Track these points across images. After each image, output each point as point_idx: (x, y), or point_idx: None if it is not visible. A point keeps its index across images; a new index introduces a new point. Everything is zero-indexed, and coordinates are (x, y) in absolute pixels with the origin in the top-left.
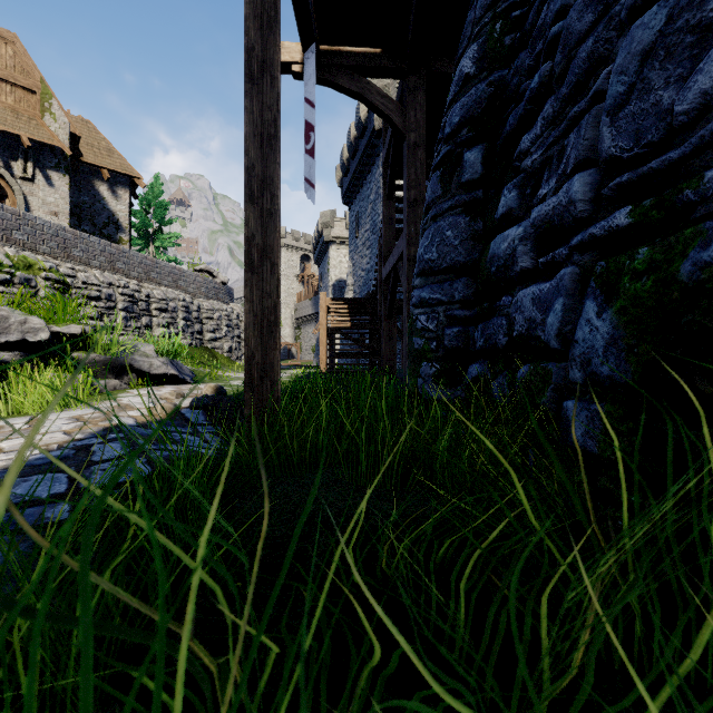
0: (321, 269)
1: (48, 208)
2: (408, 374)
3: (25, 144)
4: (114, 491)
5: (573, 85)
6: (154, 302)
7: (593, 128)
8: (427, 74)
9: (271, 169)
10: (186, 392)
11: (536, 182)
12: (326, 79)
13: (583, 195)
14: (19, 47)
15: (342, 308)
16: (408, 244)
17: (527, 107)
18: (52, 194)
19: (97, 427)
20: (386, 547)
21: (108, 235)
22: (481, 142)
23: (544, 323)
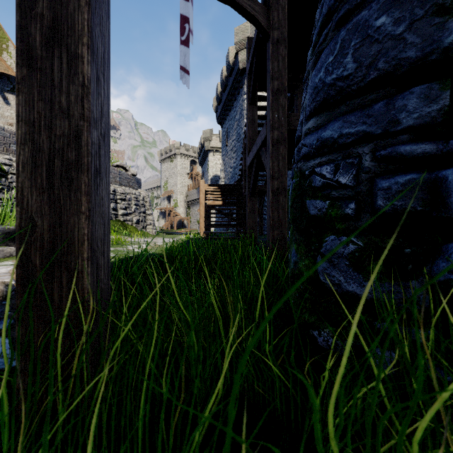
0: (203, 168)
1: (5, 120)
2: (295, 250)
3: None
4: None
5: None
6: None
7: None
8: None
9: None
10: None
11: None
12: None
13: None
14: None
15: (216, 191)
16: (271, 128)
17: None
18: (9, 110)
19: None
20: None
21: None
22: None
23: None
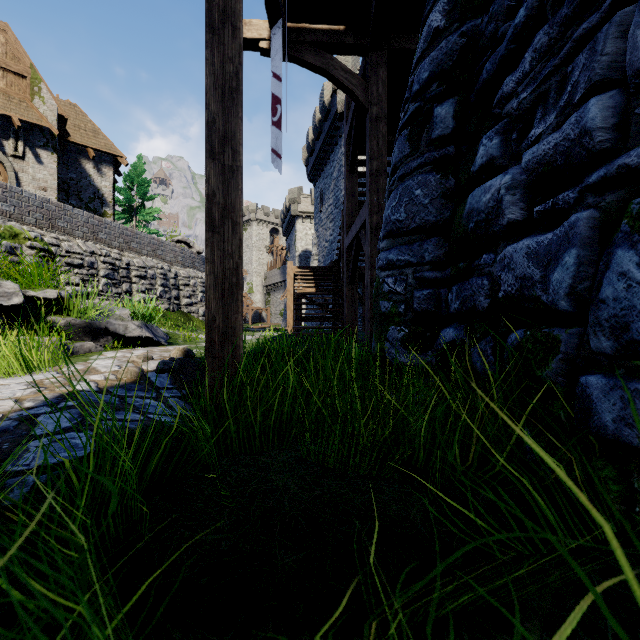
0: (288, 240)
1: (37, 184)
2: (374, 338)
3: (15, 124)
4: (6, 498)
5: (578, 0)
6: (134, 270)
7: (615, 39)
8: (388, 50)
9: (232, 124)
10: (156, 355)
11: (524, 124)
12: (293, 55)
13: (602, 122)
14: (10, 35)
15: (308, 275)
16: (370, 213)
17: (510, 46)
18: (41, 171)
19: (52, 393)
20: (374, 624)
21: (94, 209)
22: (453, 95)
23: (544, 281)
